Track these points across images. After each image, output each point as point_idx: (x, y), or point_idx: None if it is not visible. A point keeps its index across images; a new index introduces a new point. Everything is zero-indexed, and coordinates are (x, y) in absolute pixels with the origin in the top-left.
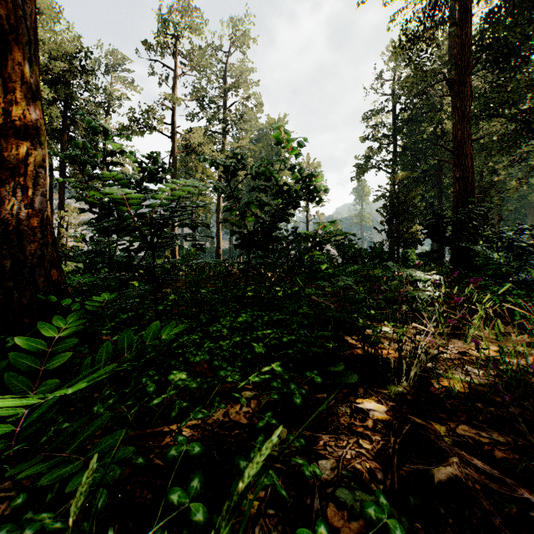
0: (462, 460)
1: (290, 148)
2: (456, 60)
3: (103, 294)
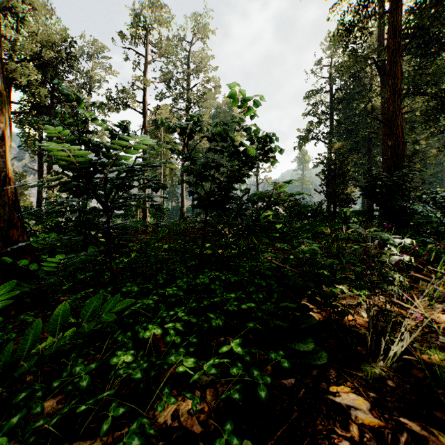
0: None
1: (247, 108)
2: (388, 43)
3: (58, 256)
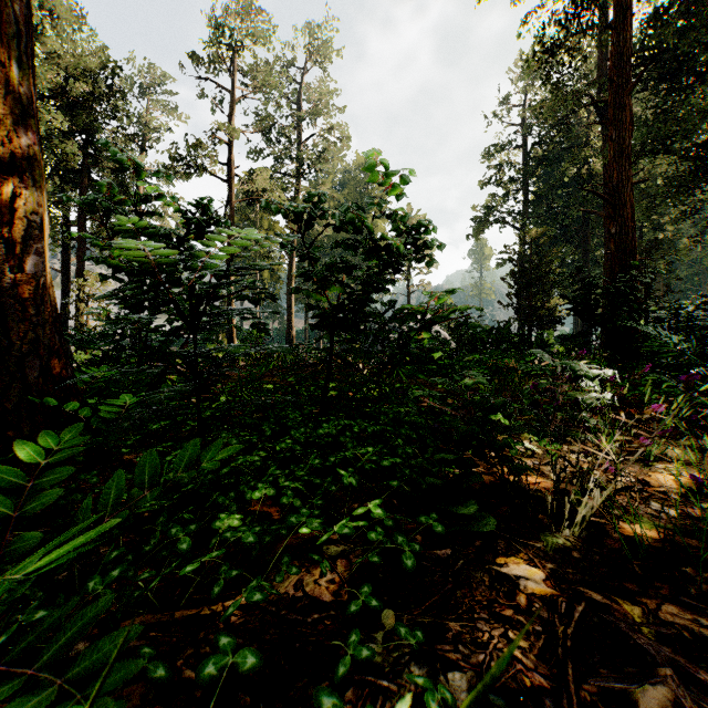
0: (679, 671)
1: (391, 186)
2: (611, 75)
3: (123, 396)
